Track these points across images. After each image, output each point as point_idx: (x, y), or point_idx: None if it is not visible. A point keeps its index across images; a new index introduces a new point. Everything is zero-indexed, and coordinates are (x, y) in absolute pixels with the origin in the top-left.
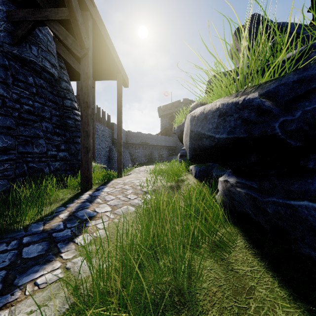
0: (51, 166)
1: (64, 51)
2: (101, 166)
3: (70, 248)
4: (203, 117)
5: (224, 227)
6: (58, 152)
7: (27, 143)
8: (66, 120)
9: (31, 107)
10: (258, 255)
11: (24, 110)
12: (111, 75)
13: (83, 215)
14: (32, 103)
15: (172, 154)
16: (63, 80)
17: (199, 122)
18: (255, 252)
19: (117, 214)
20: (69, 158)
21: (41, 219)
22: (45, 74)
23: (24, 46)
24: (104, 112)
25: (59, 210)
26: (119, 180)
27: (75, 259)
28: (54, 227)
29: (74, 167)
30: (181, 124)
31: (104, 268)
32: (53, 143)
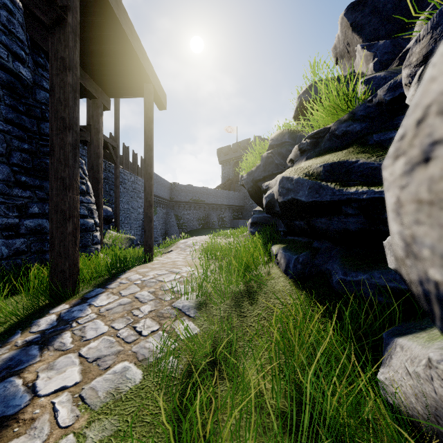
0: (2, 247)
1: (44, 37)
2: (126, 238)
3: None
4: None
5: None
6: (22, 219)
7: None
8: (46, 159)
9: None
10: None
11: None
12: (137, 87)
13: None
14: None
15: (238, 216)
16: (41, 88)
17: None
18: None
19: (87, 401)
20: None
21: None
22: None
23: None
24: (136, 155)
25: None
26: (137, 275)
27: None
28: None
29: None
30: (254, 169)
31: None
32: (10, 203)
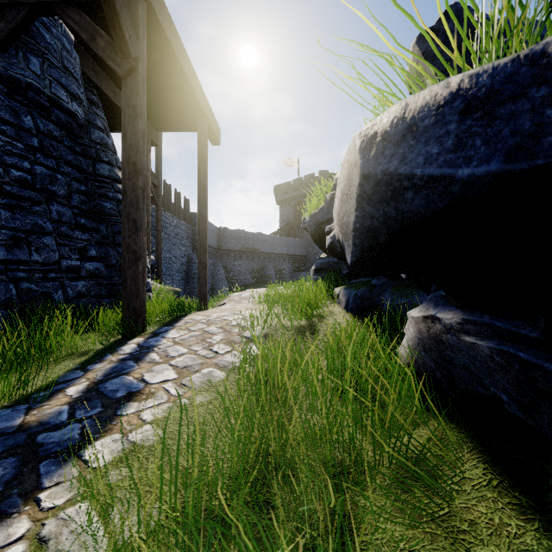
0: (67, 289)
1: (97, 73)
2: (171, 290)
3: (66, 474)
4: (402, 129)
5: (430, 430)
6: (82, 262)
7: (19, 244)
8: (101, 201)
9: (27, 174)
10: (533, 511)
11: (12, 180)
12: (188, 121)
13: (117, 388)
14: (30, 166)
15: (300, 269)
16: (95, 127)
17: (391, 145)
18: (521, 503)
19: (188, 386)
20: (107, 274)
21: (25, 399)
22: (58, 113)
23: (13, 54)
24: (179, 194)
25: (71, 378)
26: (200, 316)
27: (69, 509)
28: (47, 419)
29: (116, 290)
30: (317, 211)
31: (135, 540)
32: (72, 245)
